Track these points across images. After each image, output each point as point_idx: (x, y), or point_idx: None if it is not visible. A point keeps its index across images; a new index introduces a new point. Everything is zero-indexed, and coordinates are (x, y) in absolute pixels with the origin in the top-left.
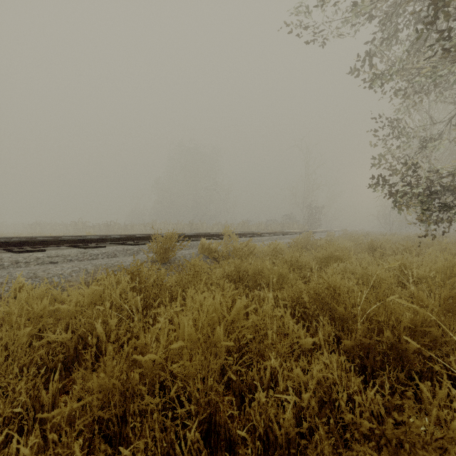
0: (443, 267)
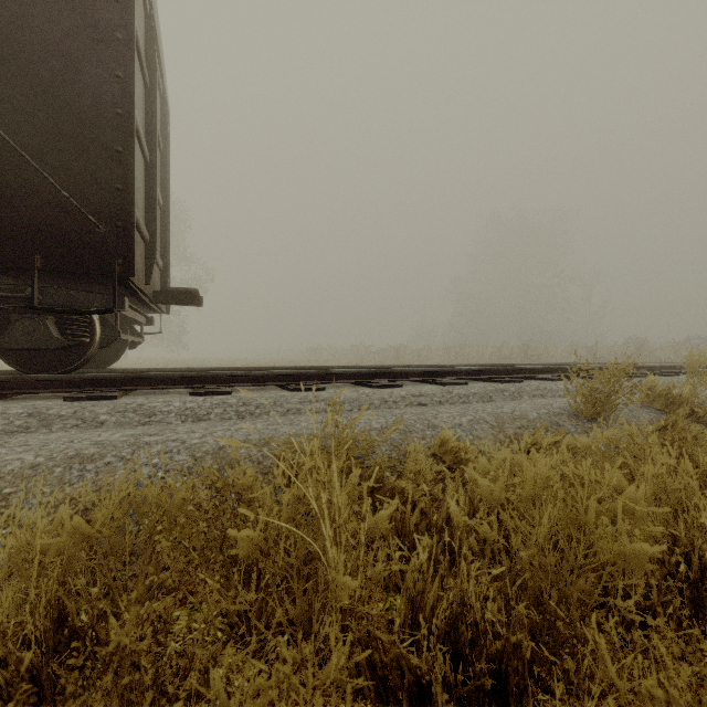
0: None
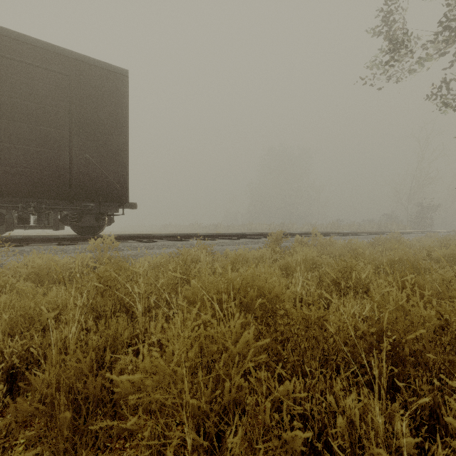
0: (446, 252)
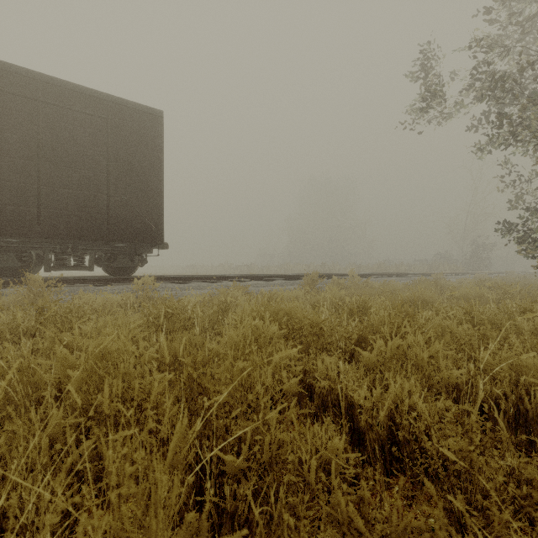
0: (465, 291)
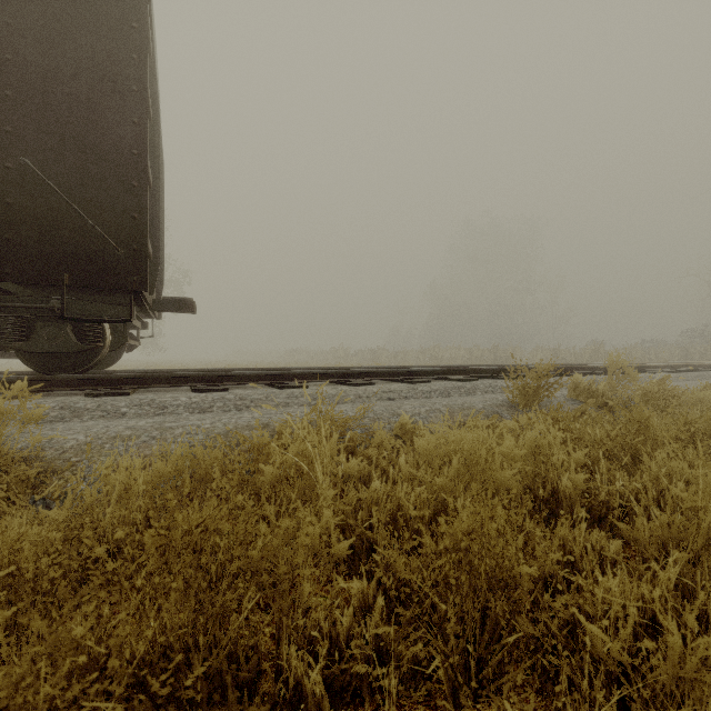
0: None
